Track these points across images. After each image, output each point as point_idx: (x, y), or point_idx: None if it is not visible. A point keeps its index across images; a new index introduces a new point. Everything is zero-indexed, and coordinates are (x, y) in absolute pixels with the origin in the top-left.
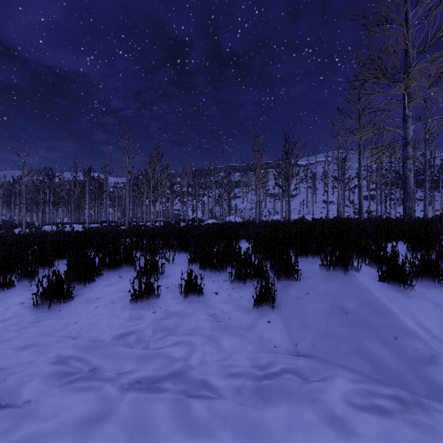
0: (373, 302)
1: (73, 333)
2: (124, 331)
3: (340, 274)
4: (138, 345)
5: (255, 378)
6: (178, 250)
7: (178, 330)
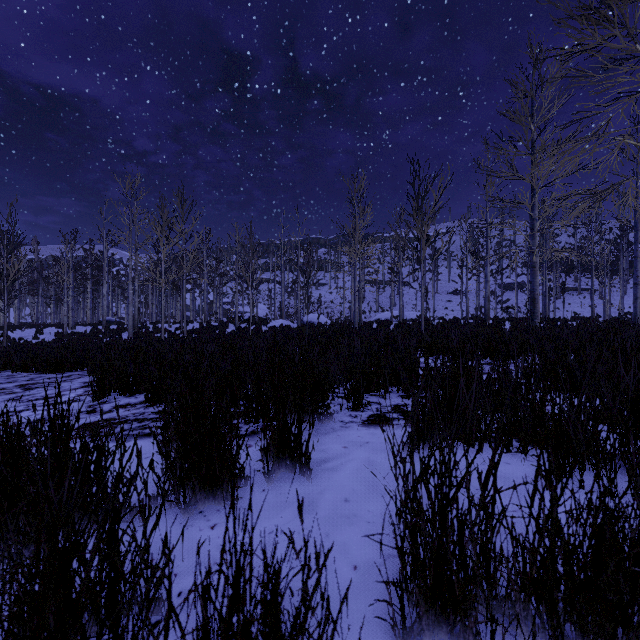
0: None
1: None
2: None
3: None
4: None
5: None
6: None
7: None
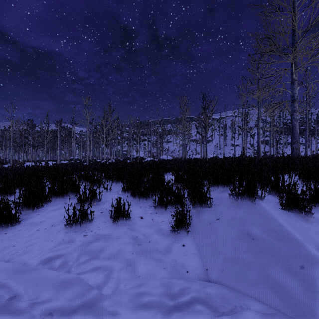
0: (277, 229)
1: (6, 257)
2: (52, 254)
3: (246, 202)
4: (60, 269)
5: (163, 313)
6: (116, 180)
7: (102, 254)
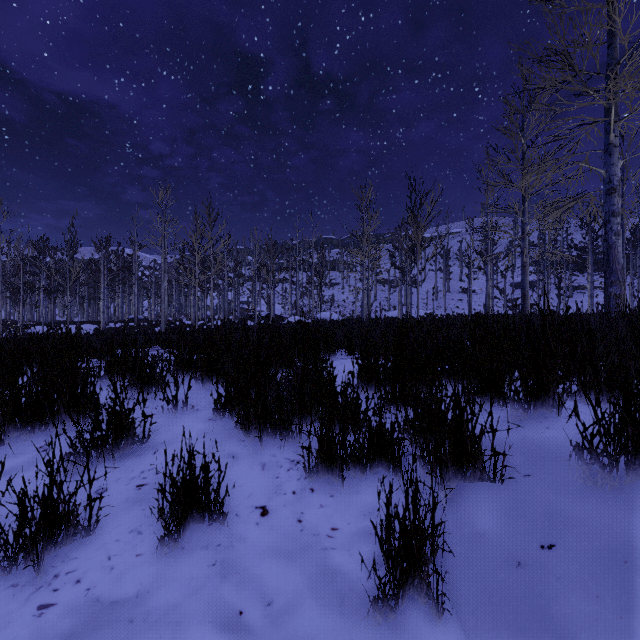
0: None
1: None
2: None
3: None
4: None
5: None
6: (204, 376)
7: None
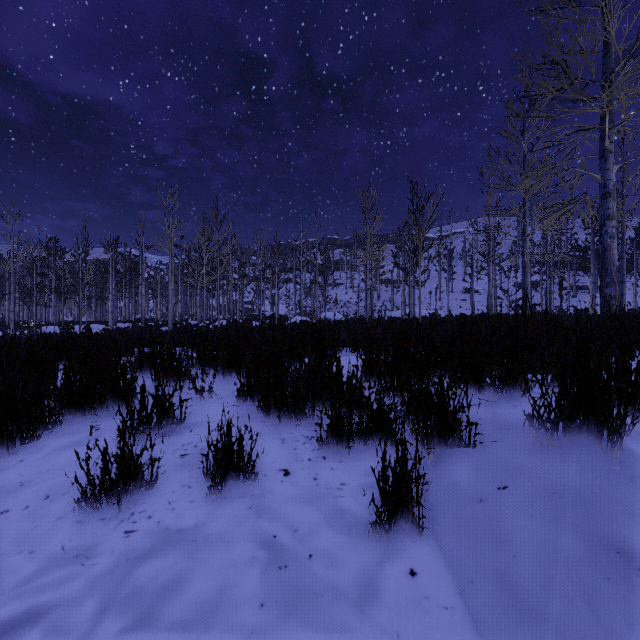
0: None
1: None
2: (18, 608)
3: (579, 438)
4: None
5: None
6: (225, 369)
7: (168, 606)
